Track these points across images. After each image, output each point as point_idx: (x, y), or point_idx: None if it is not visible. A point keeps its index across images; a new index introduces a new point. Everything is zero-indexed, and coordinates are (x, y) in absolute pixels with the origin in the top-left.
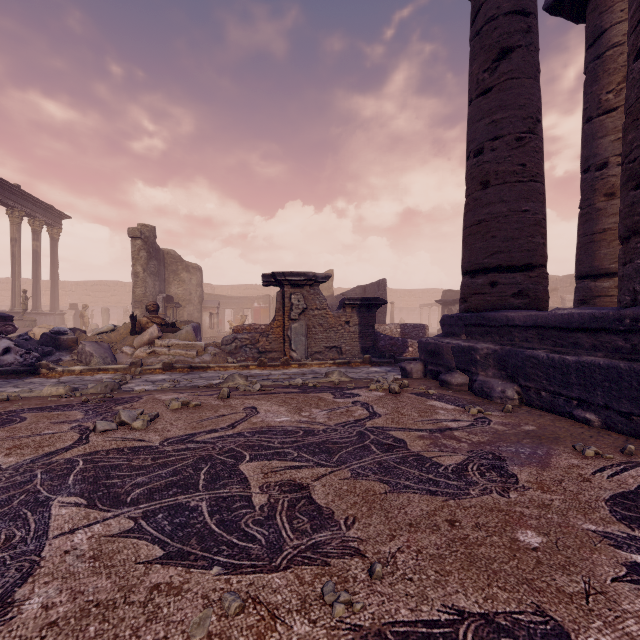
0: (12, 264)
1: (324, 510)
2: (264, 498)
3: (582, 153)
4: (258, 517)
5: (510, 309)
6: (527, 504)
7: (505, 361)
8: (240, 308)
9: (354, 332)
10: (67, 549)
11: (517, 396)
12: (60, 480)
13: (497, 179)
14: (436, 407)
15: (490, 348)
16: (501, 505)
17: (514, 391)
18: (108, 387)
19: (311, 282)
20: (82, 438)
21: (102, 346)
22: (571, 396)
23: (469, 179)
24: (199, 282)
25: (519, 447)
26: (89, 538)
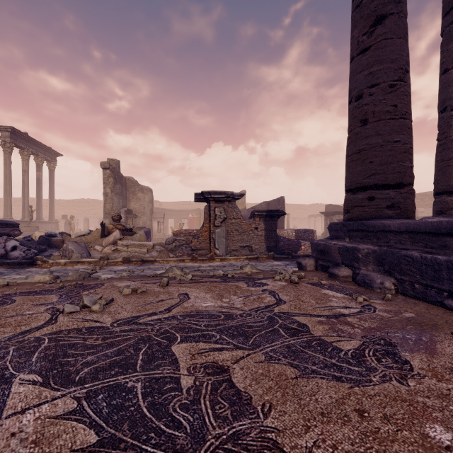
0: (23, 188)
1: (243, 395)
2: (191, 380)
3: (439, 97)
4: (184, 401)
5: (385, 218)
6: (427, 393)
7: (383, 259)
8: (179, 218)
9: (261, 235)
10: (14, 431)
11: (393, 287)
12: (26, 357)
13: (374, 117)
14: (329, 295)
15: (370, 248)
16: (403, 394)
17: (391, 283)
18: (81, 276)
19: (230, 199)
20: (52, 318)
21: (80, 245)
22: (442, 288)
23: (351, 118)
24: (150, 199)
25: (405, 333)
26: (36, 419)
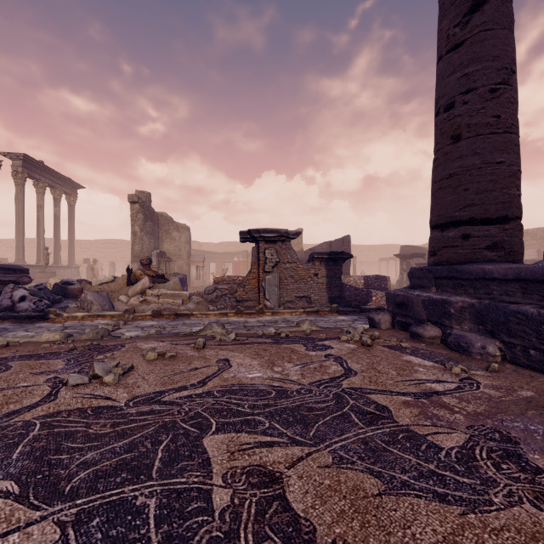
0: (37, 226)
1: (302, 524)
2: (227, 496)
3: None
4: (216, 533)
5: (484, 262)
6: None
7: (483, 315)
8: (222, 262)
9: (322, 283)
10: None
11: (499, 353)
12: (5, 452)
13: (469, 132)
14: (413, 363)
15: (466, 301)
16: None
17: (496, 347)
18: (99, 334)
19: (283, 238)
20: (51, 393)
21: (101, 295)
22: None
23: (439, 134)
24: (187, 240)
25: (527, 422)
26: None
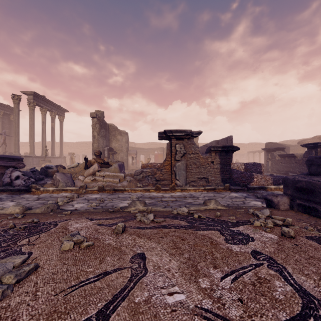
0: (42, 134)
1: None
2: None
3: None
4: None
5: None
6: None
7: None
8: (148, 154)
9: (217, 168)
10: None
11: None
12: None
13: None
14: None
15: None
16: None
17: None
18: (49, 208)
19: (188, 136)
20: None
21: (66, 175)
22: None
23: None
24: (126, 140)
25: None
26: None
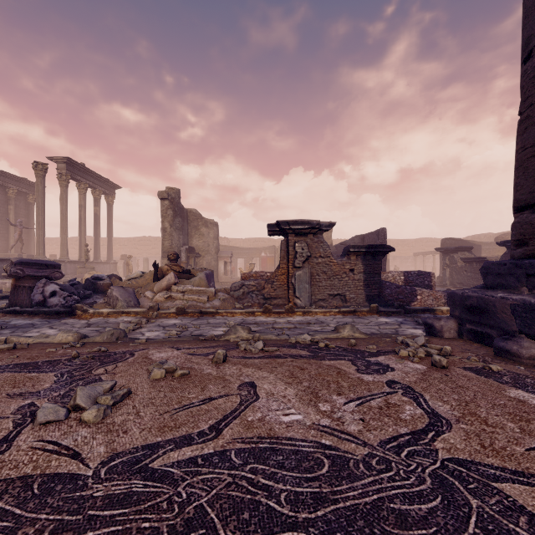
0: (80, 225)
1: None
2: None
3: None
4: None
5: None
6: None
7: None
8: (250, 257)
9: (359, 280)
10: None
11: None
12: None
13: None
14: (533, 406)
15: None
16: None
17: None
18: (114, 335)
19: (315, 230)
20: (7, 437)
21: (127, 291)
22: None
23: (530, 84)
24: (215, 235)
25: None
26: None
